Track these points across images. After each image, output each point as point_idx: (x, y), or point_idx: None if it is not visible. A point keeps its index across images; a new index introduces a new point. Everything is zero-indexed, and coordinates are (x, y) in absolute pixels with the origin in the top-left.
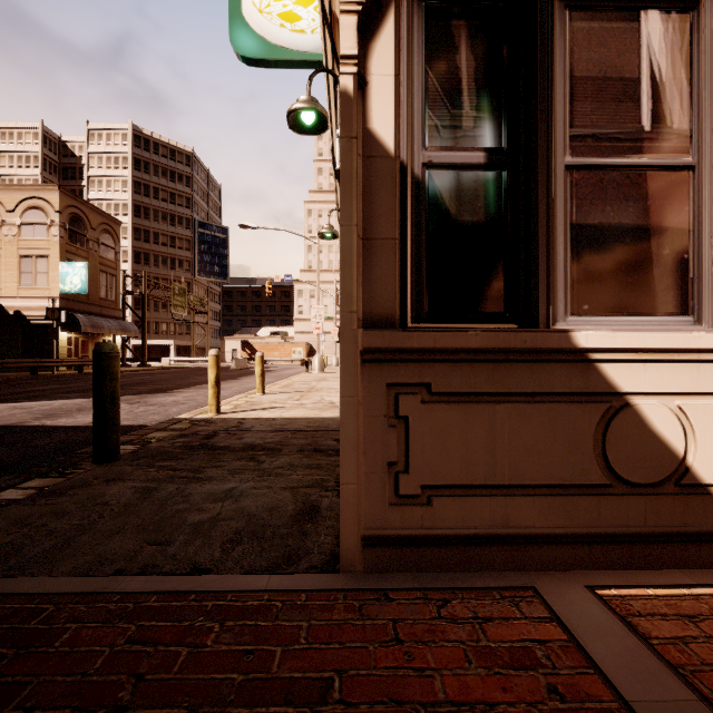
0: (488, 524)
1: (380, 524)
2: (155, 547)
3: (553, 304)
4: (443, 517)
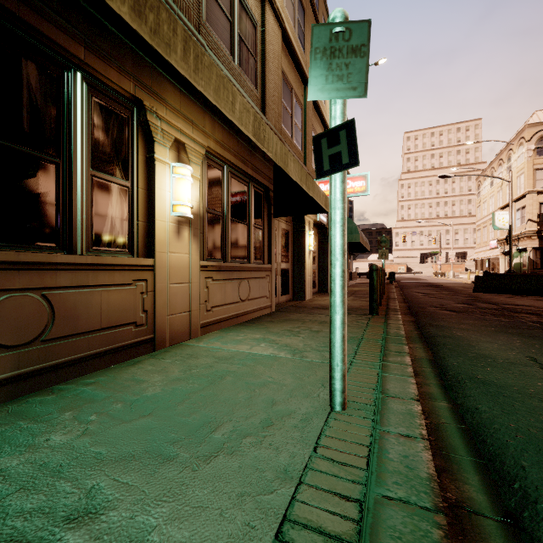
0: None
1: None
2: None
3: None
4: None
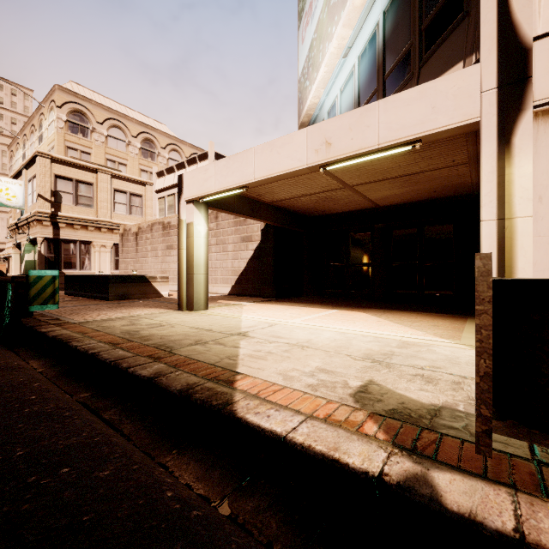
0: None
1: None
2: None
3: (62, 268)
4: None
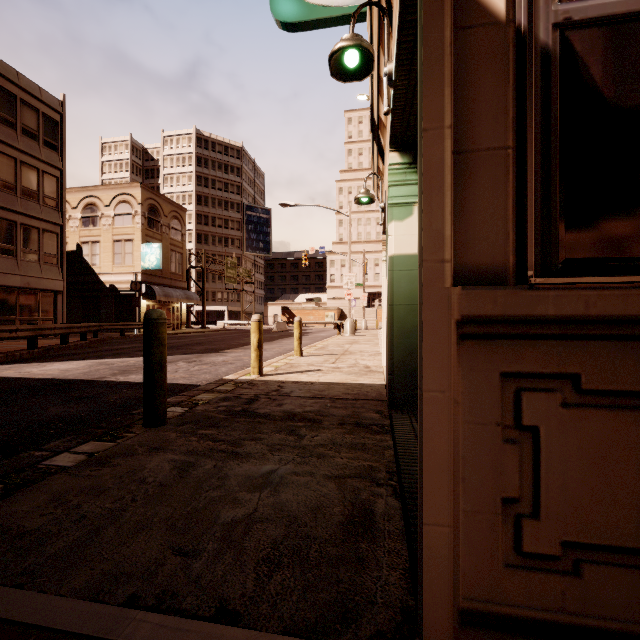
0: None
1: (489, 594)
2: (179, 559)
3: None
4: (603, 599)
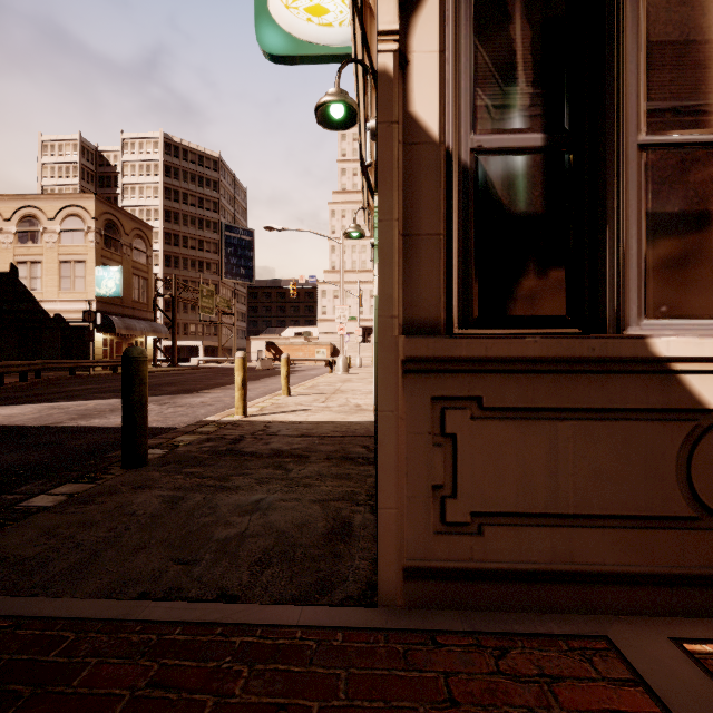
0: (549, 558)
1: (424, 554)
2: (181, 567)
3: (624, 306)
4: (497, 549)
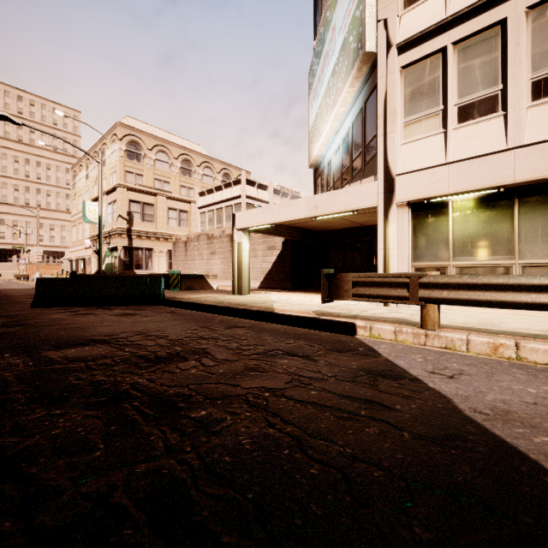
0: None
1: None
2: None
3: (134, 269)
4: None
